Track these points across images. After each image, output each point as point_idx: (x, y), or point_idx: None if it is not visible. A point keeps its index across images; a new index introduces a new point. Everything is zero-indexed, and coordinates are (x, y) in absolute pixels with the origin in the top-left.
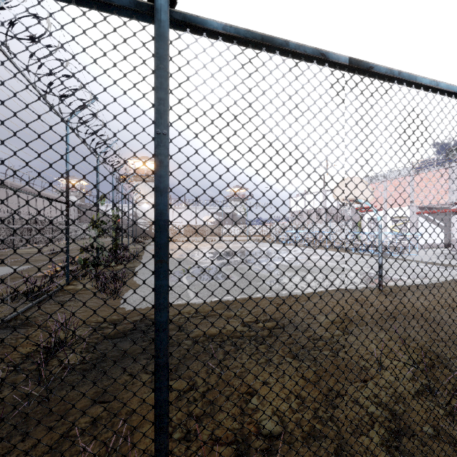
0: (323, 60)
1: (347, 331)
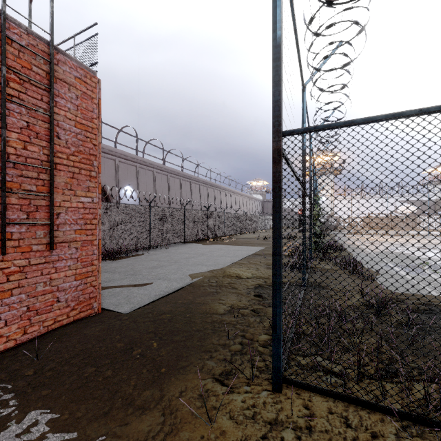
0: None
1: None
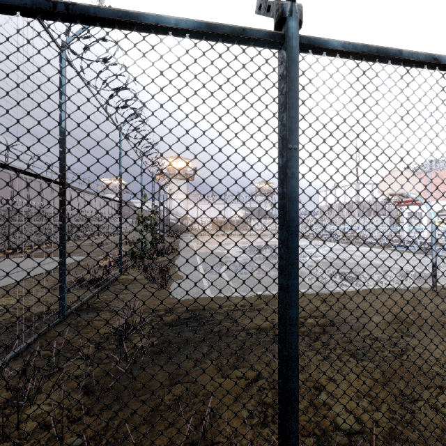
0: (434, 64)
1: (406, 333)
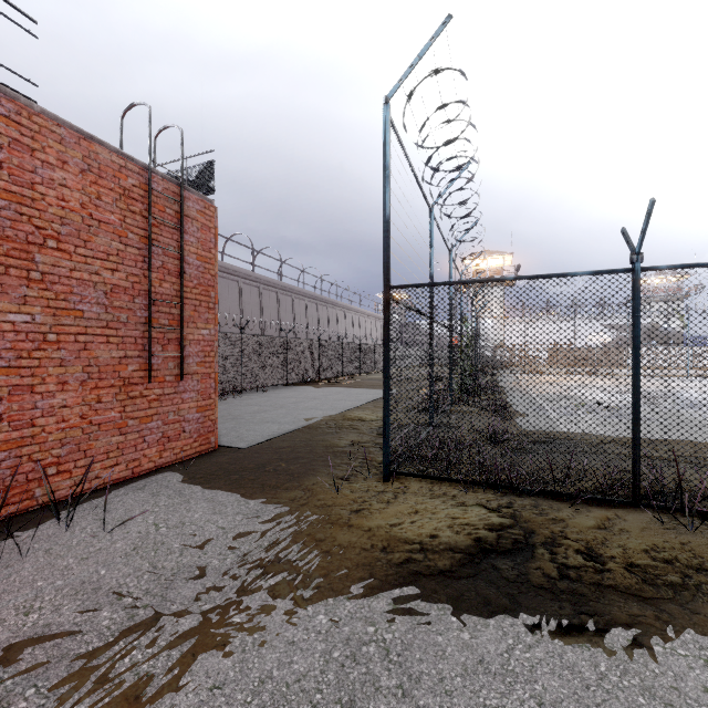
0: None
1: None
